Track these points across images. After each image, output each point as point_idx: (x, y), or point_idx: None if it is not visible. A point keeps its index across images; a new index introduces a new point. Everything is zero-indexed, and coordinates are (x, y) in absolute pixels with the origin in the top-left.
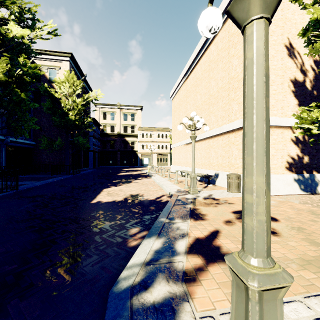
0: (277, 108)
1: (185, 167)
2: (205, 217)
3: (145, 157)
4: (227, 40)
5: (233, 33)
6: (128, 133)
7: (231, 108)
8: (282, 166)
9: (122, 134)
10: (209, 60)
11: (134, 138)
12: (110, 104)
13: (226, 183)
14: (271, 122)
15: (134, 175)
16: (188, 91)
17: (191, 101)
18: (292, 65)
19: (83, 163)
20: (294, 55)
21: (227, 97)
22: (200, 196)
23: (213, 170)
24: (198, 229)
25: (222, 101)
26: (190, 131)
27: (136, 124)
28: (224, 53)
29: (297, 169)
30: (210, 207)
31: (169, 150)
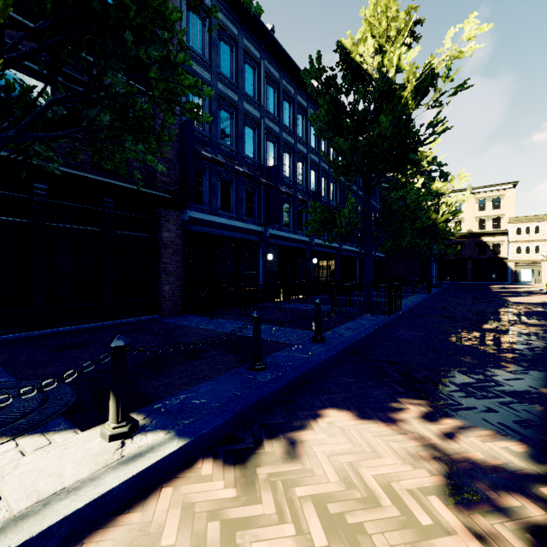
0: None
1: None
2: None
3: (523, 267)
4: None
5: None
6: (487, 230)
7: None
8: None
9: (476, 233)
10: None
11: (500, 236)
12: (455, 191)
13: None
14: None
15: (521, 291)
16: None
17: None
18: None
19: None
20: None
21: None
22: None
23: None
24: None
25: None
26: None
27: (503, 213)
28: None
29: None
30: None
31: None
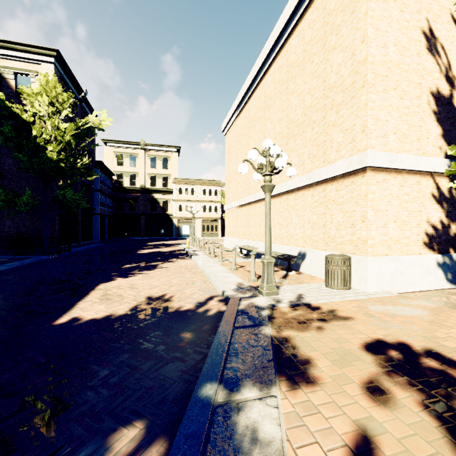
0: (411, 140)
1: (246, 241)
2: (312, 372)
3: (184, 224)
4: (322, 24)
5: (333, 9)
6: (157, 188)
7: (330, 139)
8: (419, 241)
9: (148, 189)
10: (288, 63)
11: (167, 195)
12: (129, 142)
13: (320, 269)
14: (402, 164)
15: (163, 253)
16: (251, 118)
17: (256, 134)
18: (433, 66)
19: (82, 234)
20: (437, 51)
21: (322, 122)
22: (282, 299)
23: (295, 246)
24: (310, 431)
25: (312, 130)
26: (260, 177)
27: (170, 173)
28: (316, 47)
29: (441, 246)
30: (312, 333)
31: (220, 214)
